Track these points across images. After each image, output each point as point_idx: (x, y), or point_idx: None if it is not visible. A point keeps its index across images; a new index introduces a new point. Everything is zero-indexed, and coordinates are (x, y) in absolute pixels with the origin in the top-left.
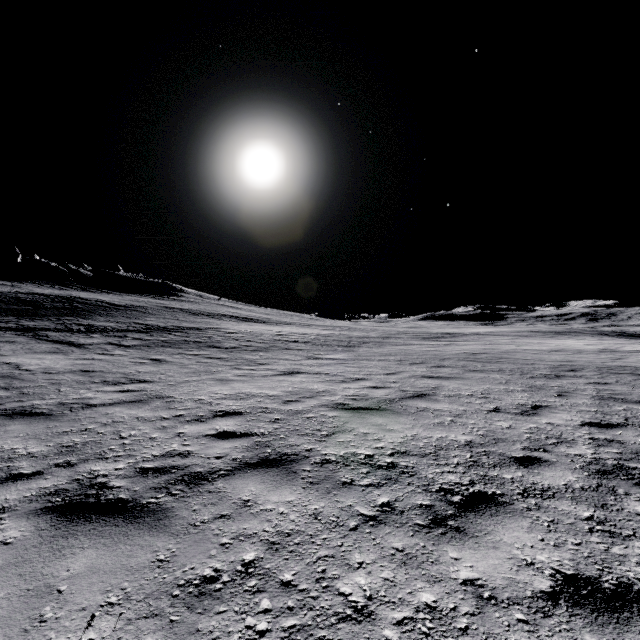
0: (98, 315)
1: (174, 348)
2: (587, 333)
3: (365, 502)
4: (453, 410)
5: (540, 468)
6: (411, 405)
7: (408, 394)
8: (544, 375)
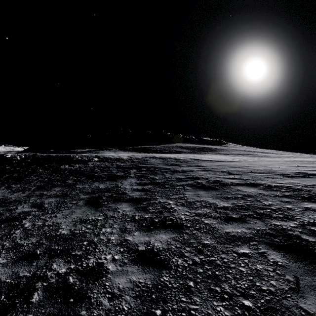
0: (218, 151)
1: (257, 157)
2: None
3: None
4: None
5: None
6: None
7: None
8: None
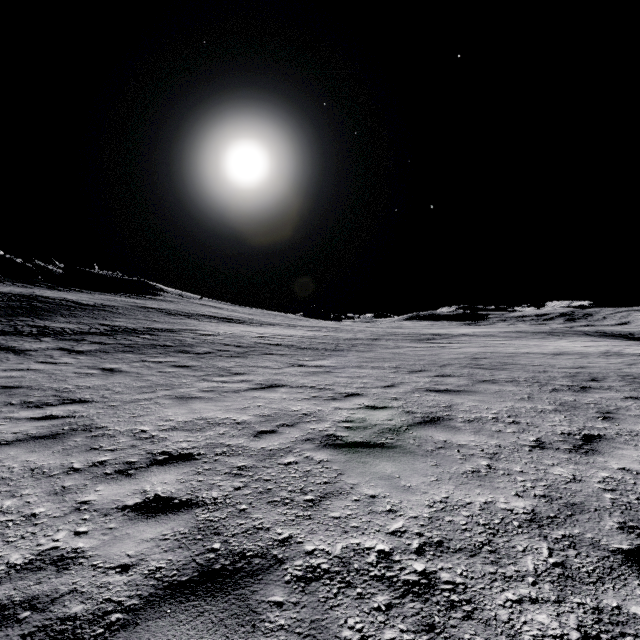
0: (59, 315)
1: (136, 354)
2: (572, 333)
3: None
4: (483, 446)
5: None
6: (425, 437)
7: (417, 418)
8: (567, 387)
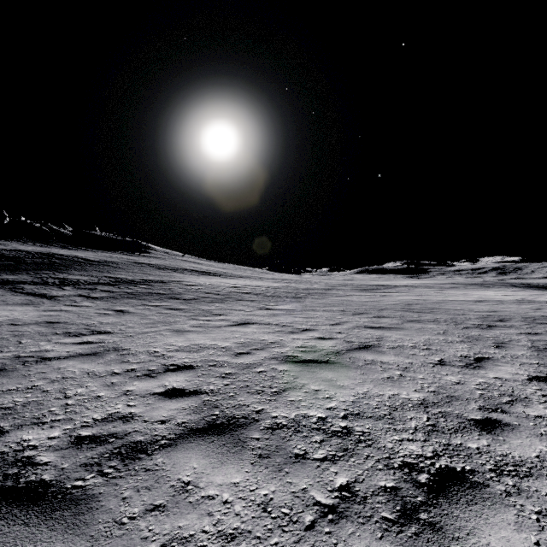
0: (73, 269)
1: (138, 299)
2: (500, 285)
3: (321, 484)
4: (400, 363)
5: (504, 434)
6: (358, 357)
7: (354, 345)
8: (477, 325)
